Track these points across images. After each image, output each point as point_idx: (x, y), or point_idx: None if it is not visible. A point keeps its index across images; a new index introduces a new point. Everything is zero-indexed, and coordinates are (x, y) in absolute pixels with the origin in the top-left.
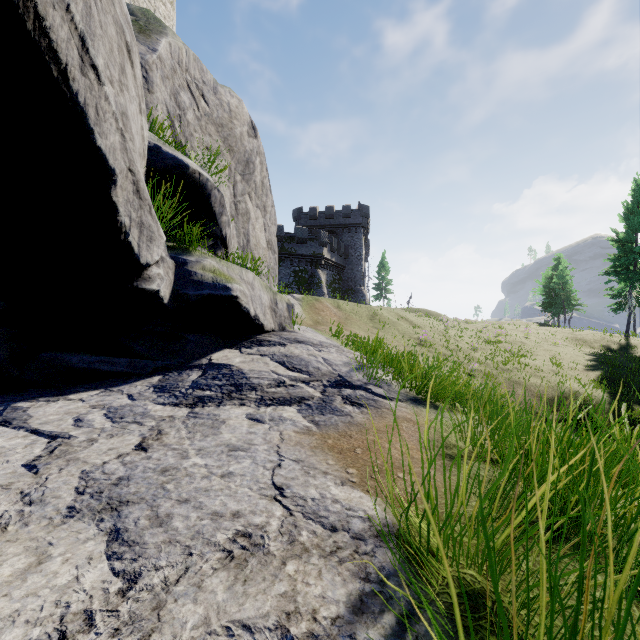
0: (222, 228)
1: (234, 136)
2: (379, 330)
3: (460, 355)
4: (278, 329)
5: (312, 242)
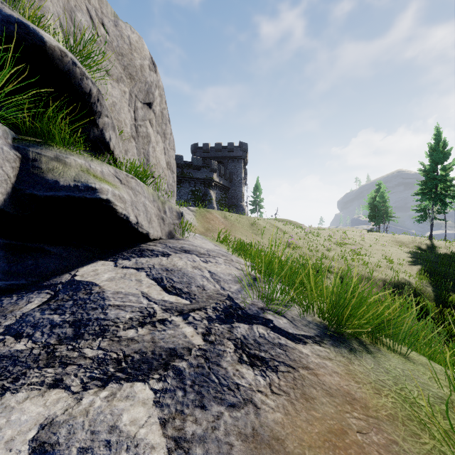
0: (103, 130)
1: (134, 66)
2: (257, 235)
3: (319, 254)
4: (166, 237)
5: (205, 169)
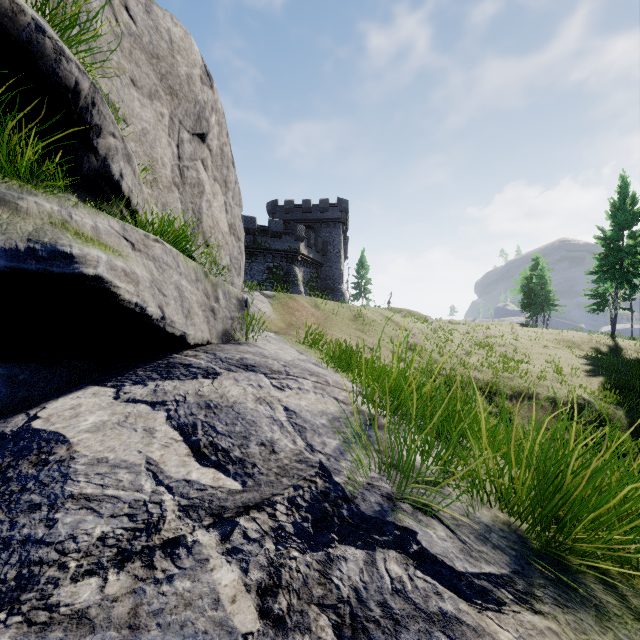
0: (107, 159)
1: (177, 76)
2: (363, 333)
3: (454, 361)
4: (219, 340)
5: (288, 236)
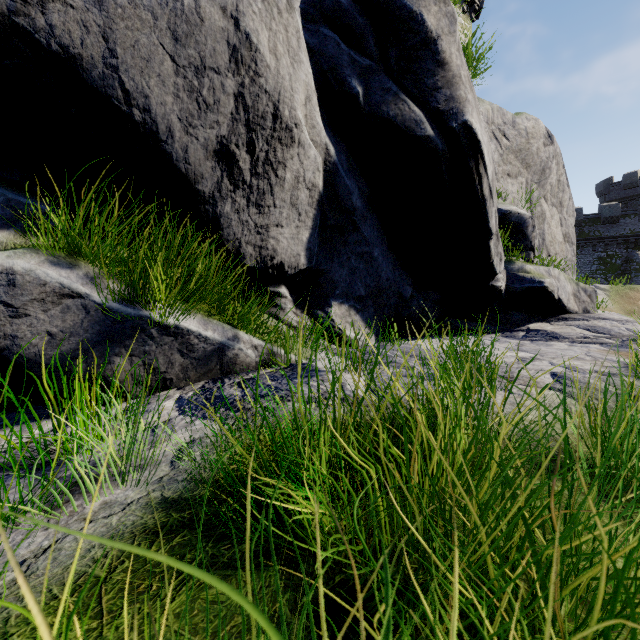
0: (531, 241)
1: (530, 154)
2: None
3: None
4: (580, 312)
5: (627, 219)
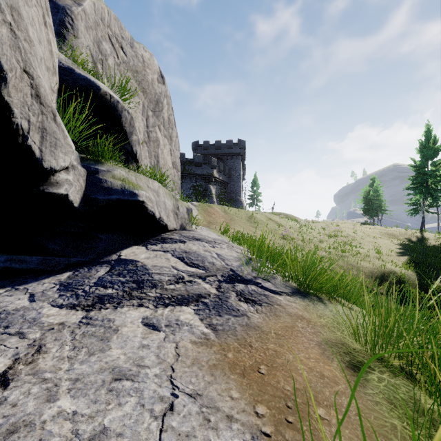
0: (133, 145)
1: (147, 81)
2: (254, 228)
3: (311, 246)
4: (179, 228)
5: (205, 165)
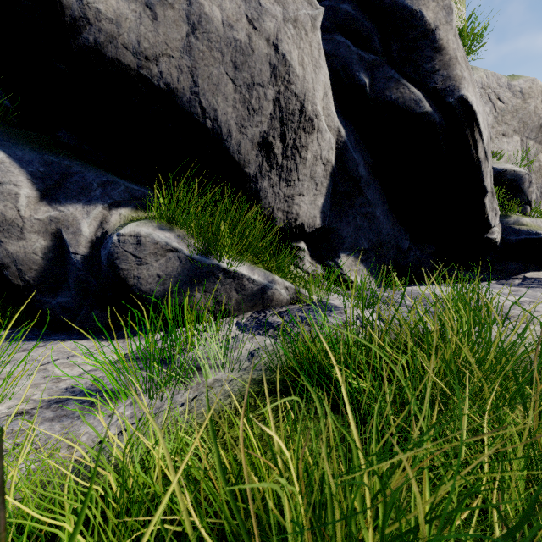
0: (528, 196)
1: (527, 113)
2: None
3: None
4: None
5: None
